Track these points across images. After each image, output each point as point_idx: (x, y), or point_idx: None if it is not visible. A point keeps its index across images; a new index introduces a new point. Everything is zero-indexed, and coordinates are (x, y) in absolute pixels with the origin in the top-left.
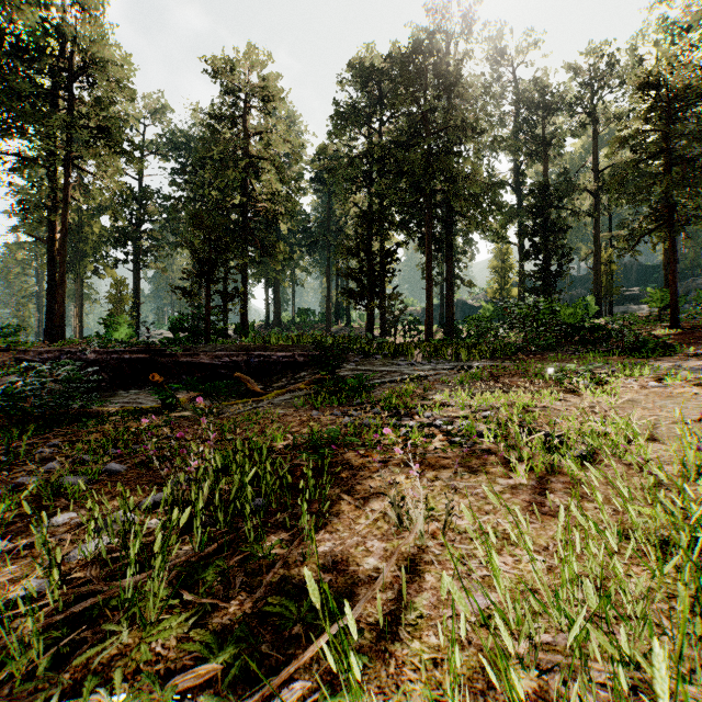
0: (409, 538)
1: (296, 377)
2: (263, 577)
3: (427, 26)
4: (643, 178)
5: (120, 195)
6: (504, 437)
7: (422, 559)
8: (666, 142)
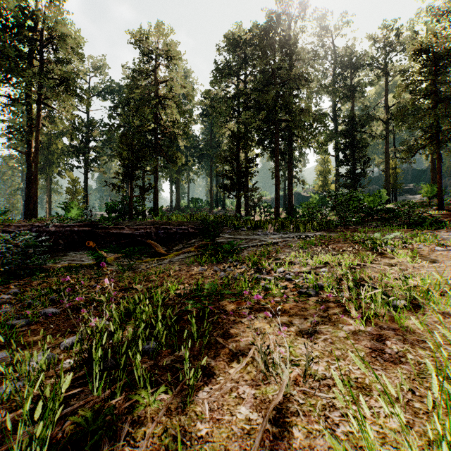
0: (279, 396)
1: (189, 243)
2: (147, 427)
3: (275, 12)
4: (417, 112)
5: (74, 123)
6: (337, 288)
7: (289, 410)
8: (435, 86)
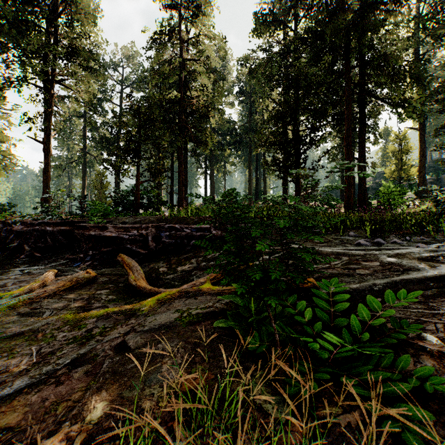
0: None
1: (209, 258)
2: None
3: None
4: None
5: (90, 104)
6: None
7: None
8: None
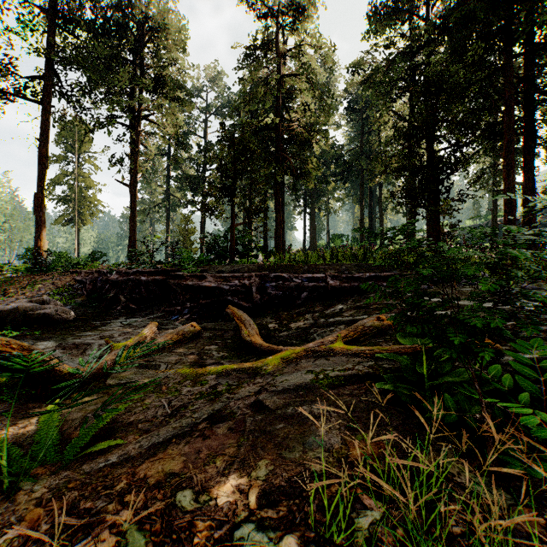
0: None
1: (328, 313)
2: None
3: None
4: None
5: (177, 139)
6: None
7: None
8: None
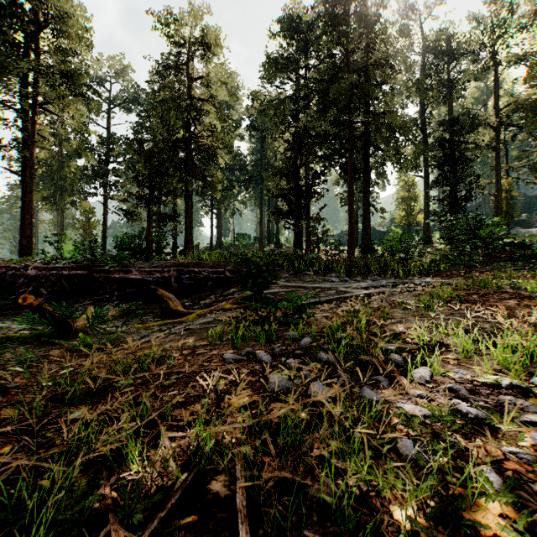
0: None
1: (225, 294)
2: None
3: None
4: None
5: (82, 134)
6: None
7: None
8: None
